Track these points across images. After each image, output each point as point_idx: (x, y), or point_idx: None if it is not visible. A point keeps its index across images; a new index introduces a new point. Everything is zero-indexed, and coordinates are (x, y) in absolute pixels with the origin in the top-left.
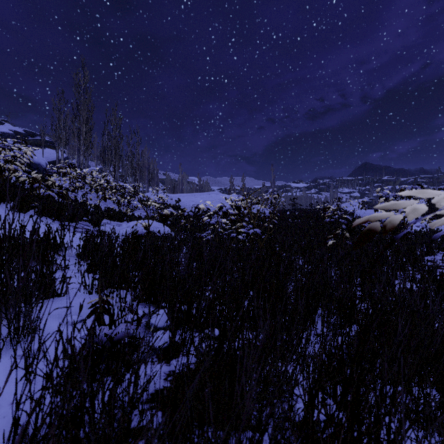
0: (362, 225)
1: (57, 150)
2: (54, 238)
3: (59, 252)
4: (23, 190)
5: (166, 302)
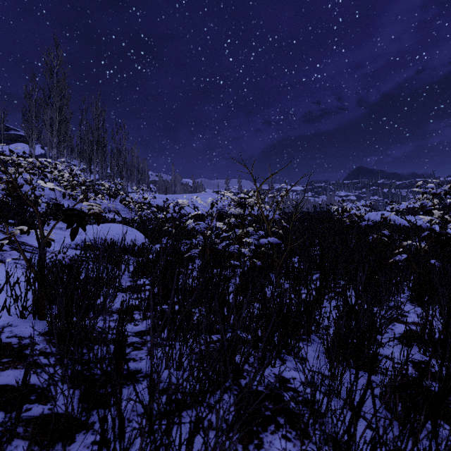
0: None
1: (29, 144)
2: None
3: None
4: None
5: None
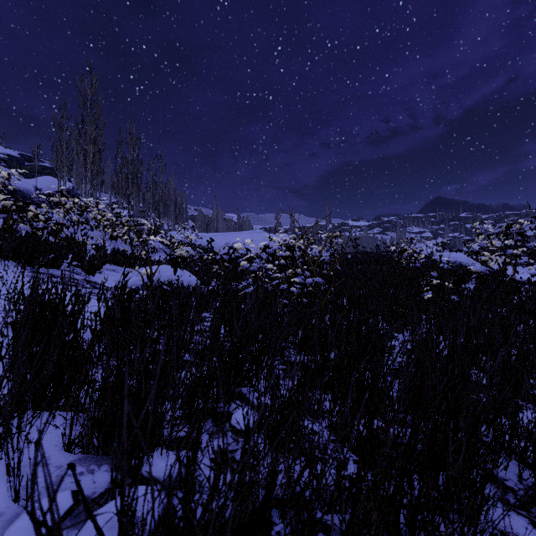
0: (474, 272)
1: (59, 177)
2: None
3: None
4: None
5: None
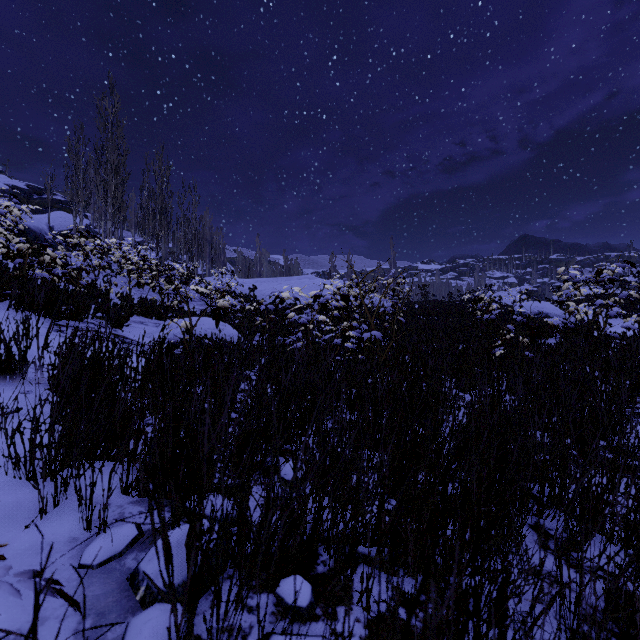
0: (551, 325)
1: (74, 213)
2: (6, 351)
3: (16, 376)
4: (0, 269)
5: (157, 552)
